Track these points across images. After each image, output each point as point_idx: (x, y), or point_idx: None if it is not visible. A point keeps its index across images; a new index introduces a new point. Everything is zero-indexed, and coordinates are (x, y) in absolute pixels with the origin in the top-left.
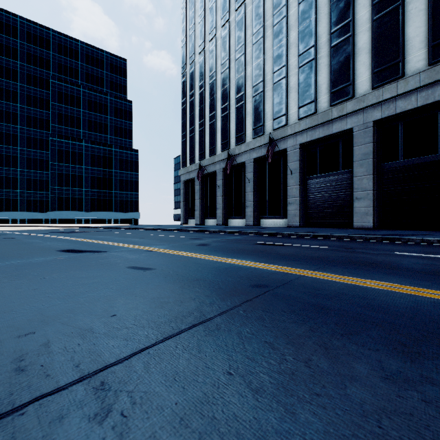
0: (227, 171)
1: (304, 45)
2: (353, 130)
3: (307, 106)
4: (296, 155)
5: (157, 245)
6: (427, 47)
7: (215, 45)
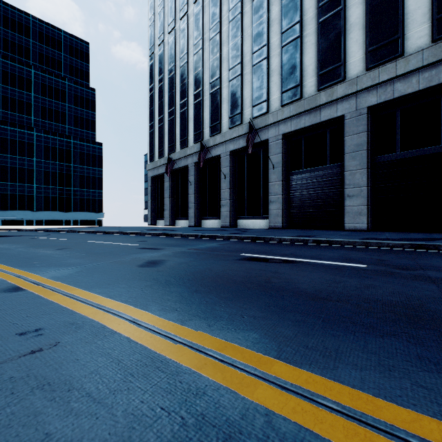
0: (200, 164)
1: (288, 21)
2: (344, 117)
3: (291, 90)
4: (279, 147)
5: (60, 268)
6: (430, 20)
7: (187, 22)
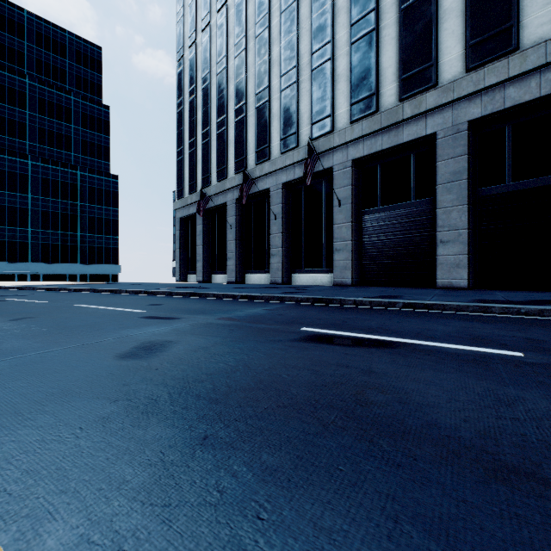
0: (243, 200)
1: (359, 9)
2: (436, 136)
3: (364, 101)
4: (347, 177)
5: None
6: None
7: (226, 16)
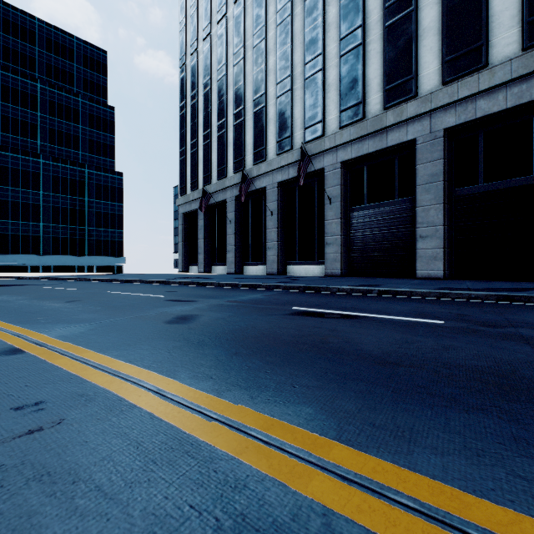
0: (242, 198)
1: (347, 25)
2: (416, 142)
3: (352, 109)
4: (337, 177)
5: (69, 324)
6: (520, 24)
7: (225, 27)
